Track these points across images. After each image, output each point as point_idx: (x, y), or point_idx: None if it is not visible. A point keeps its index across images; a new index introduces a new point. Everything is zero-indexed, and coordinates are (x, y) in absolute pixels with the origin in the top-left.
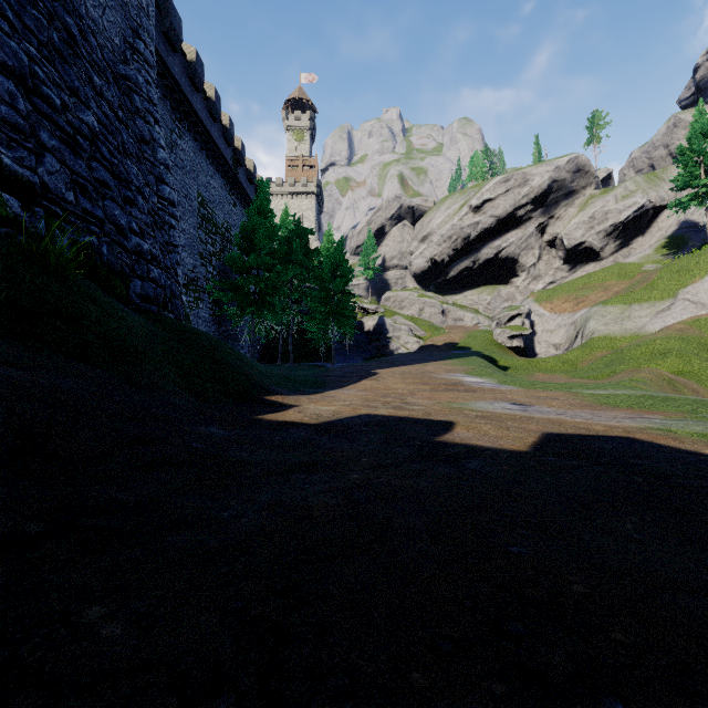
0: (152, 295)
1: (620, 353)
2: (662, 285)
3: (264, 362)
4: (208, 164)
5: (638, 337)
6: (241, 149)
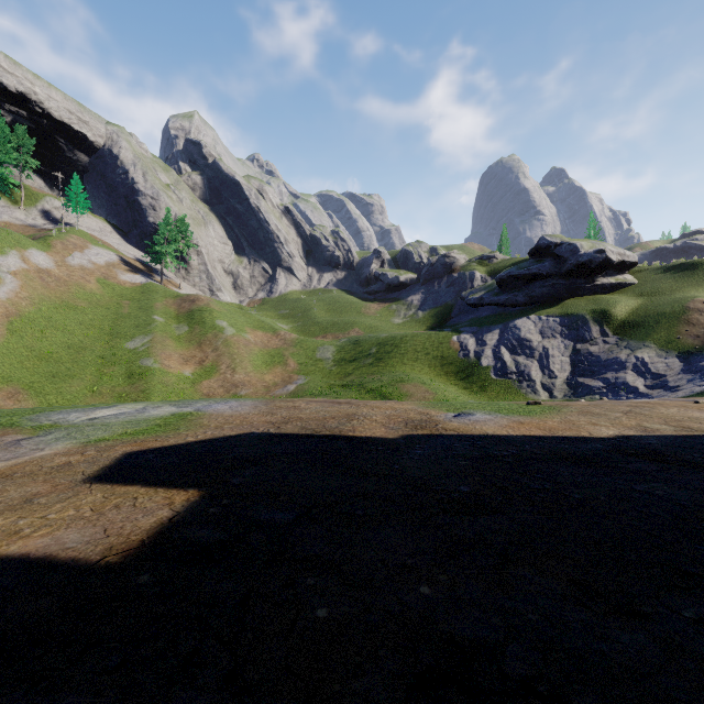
0: None
1: None
2: None
3: None
4: None
5: None
6: None
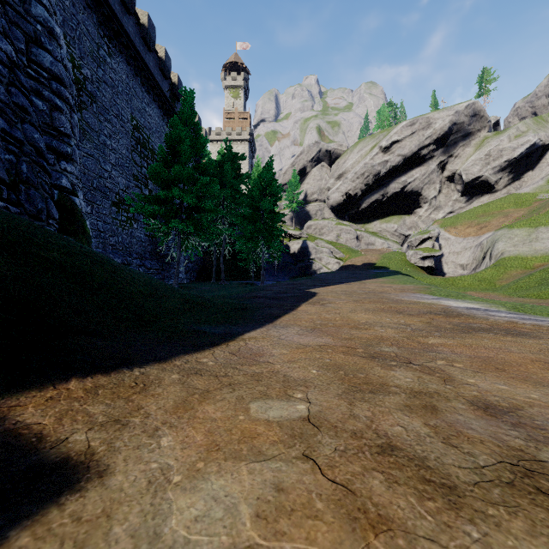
0: None
1: None
2: None
3: (201, 280)
4: (143, 91)
5: None
6: (178, 84)
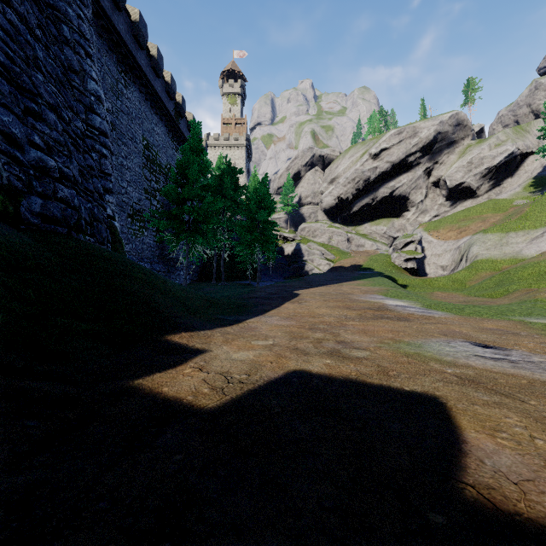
0: (58, 216)
1: (507, 274)
2: (534, 217)
3: (202, 280)
4: (152, 113)
5: (517, 260)
6: (182, 103)
